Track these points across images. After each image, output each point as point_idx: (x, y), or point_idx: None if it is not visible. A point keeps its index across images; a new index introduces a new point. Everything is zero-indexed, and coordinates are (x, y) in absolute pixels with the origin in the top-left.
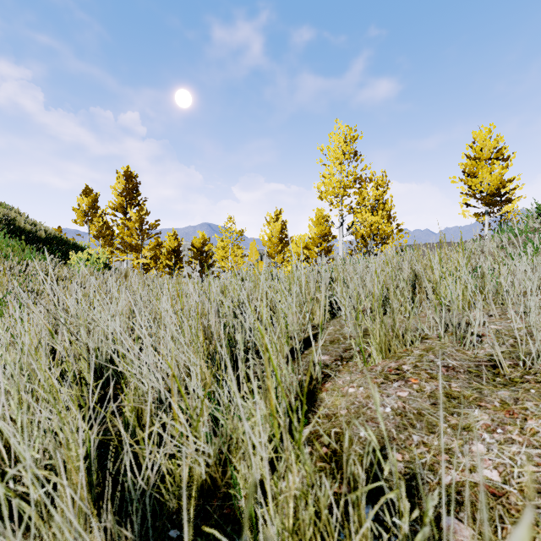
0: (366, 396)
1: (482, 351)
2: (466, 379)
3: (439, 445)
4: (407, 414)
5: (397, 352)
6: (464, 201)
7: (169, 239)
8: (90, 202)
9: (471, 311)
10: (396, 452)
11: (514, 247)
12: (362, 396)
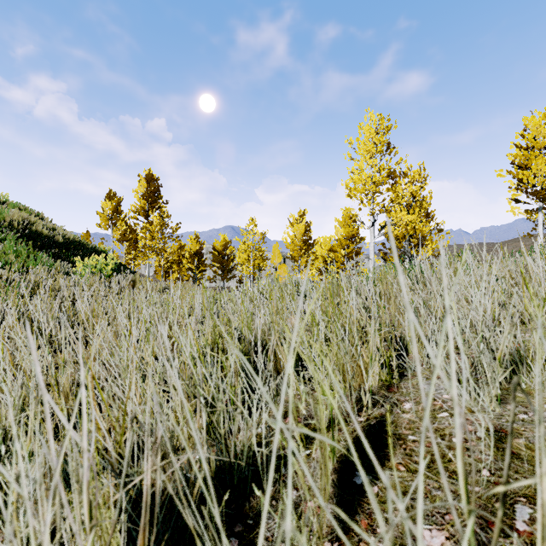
0: None
1: None
2: None
3: None
4: None
5: None
6: (513, 197)
7: (191, 242)
8: (113, 206)
9: None
10: None
11: None
12: None
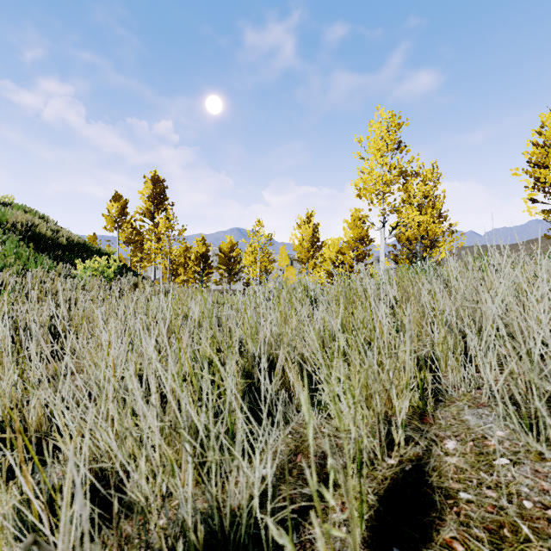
0: None
1: None
2: None
3: None
4: None
5: None
6: (529, 196)
7: (197, 244)
8: (119, 208)
9: None
10: None
11: None
12: None
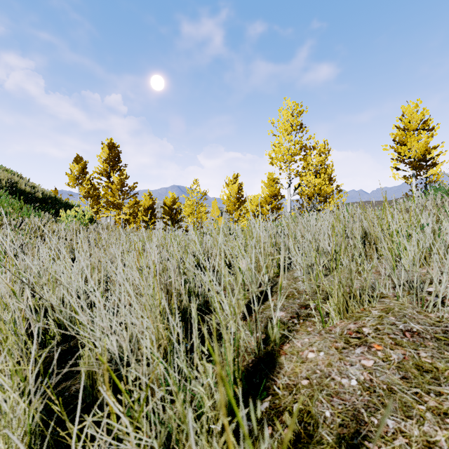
0: (327, 363)
1: (446, 314)
2: (435, 347)
3: (421, 435)
4: (375, 390)
5: (355, 312)
6: (394, 166)
7: (145, 199)
8: (80, 168)
9: (422, 268)
10: (370, 443)
11: (448, 205)
12: (323, 364)
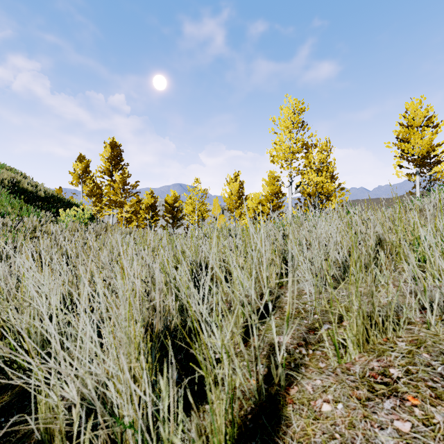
0: (349, 422)
1: None
2: None
3: None
4: None
5: (376, 343)
6: (397, 163)
7: (147, 197)
8: (83, 167)
9: None
10: None
11: None
12: (343, 423)
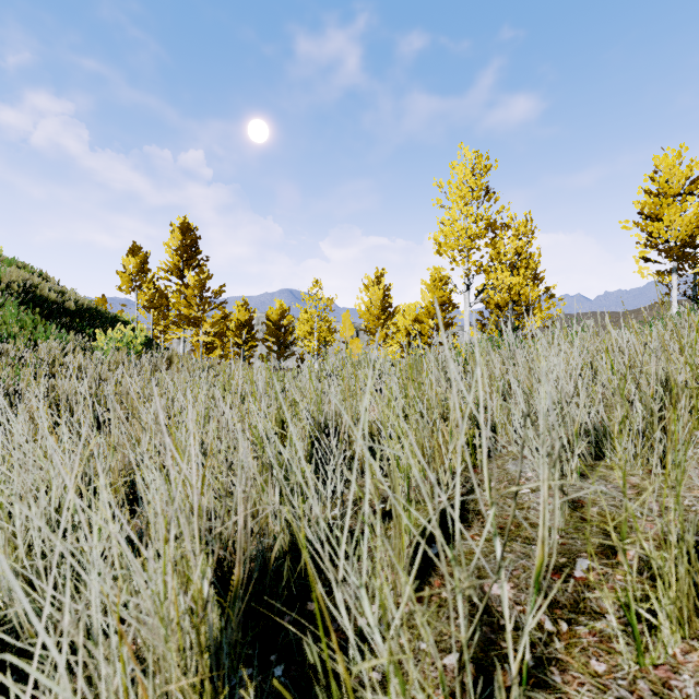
0: None
1: None
2: None
3: None
4: None
5: None
6: (641, 254)
7: (238, 310)
8: (138, 263)
9: None
10: None
11: None
12: None
